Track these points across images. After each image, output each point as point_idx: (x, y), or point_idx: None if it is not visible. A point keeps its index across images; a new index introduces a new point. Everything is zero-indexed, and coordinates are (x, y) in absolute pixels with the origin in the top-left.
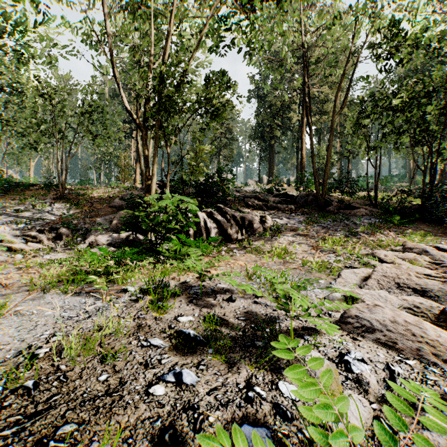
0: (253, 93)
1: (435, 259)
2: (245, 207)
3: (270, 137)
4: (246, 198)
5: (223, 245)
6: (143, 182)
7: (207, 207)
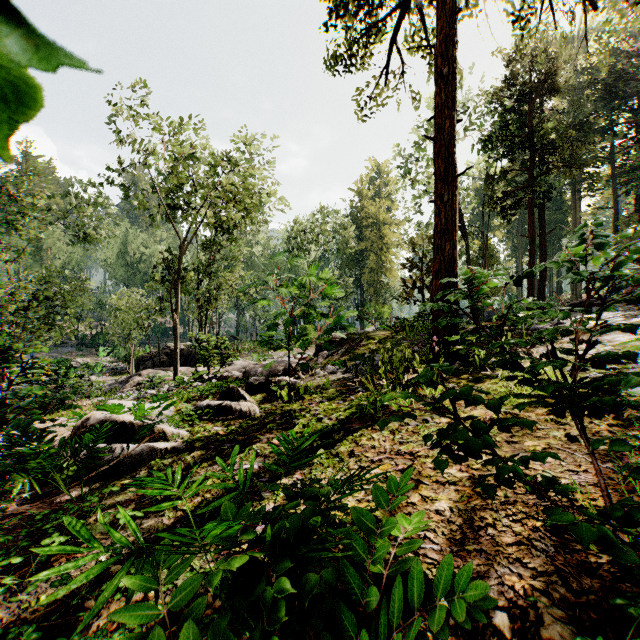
0: None
1: (79, 362)
2: None
3: None
4: None
5: None
6: None
7: None
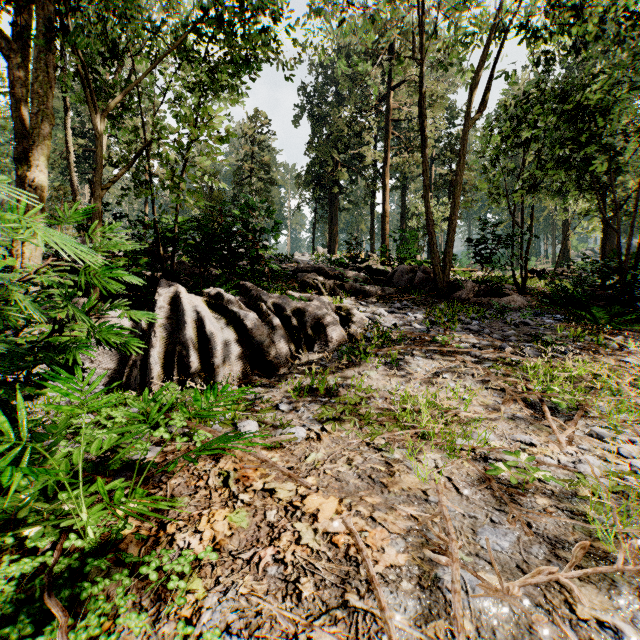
0: (304, 110)
1: None
2: (299, 289)
3: (331, 185)
4: (301, 273)
5: (250, 383)
6: (82, 235)
7: (217, 286)
